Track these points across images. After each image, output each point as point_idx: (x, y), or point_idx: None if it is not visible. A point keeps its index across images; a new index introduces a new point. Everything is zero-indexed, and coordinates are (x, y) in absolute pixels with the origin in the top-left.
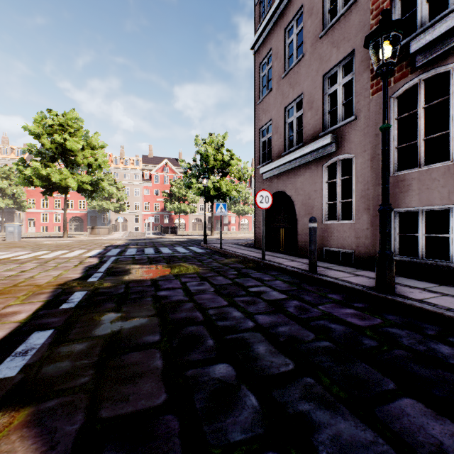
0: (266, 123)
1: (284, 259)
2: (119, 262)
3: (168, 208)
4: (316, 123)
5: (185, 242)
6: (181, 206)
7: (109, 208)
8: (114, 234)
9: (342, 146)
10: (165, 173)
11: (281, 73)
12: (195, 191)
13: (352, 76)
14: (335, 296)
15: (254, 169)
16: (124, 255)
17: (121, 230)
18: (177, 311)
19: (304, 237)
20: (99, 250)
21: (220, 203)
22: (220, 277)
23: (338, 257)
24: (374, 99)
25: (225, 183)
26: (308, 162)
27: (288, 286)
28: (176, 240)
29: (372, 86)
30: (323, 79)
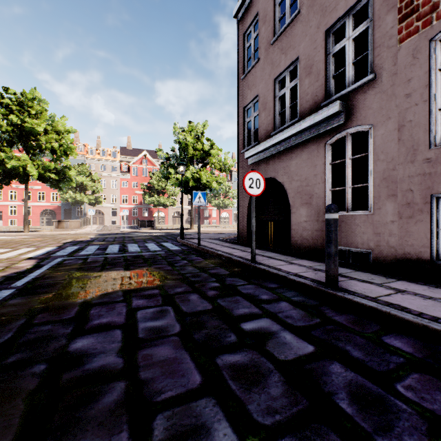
0: (252, 100)
1: (280, 261)
2: (59, 268)
3: (147, 201)
4: (316, 92)
5: (160, 237)
6: (161, 199)
7: (83, 201)
8: (86, 228)
9: (353, 116)
10: (144, 165)
11: (270, 38)
12: (173, 182)
13: (367, 24)
14: (400, 345)
15: (237, 153)
16: (76, 256)
17: (97, 224)
18: (76, 425)
19: (300, 233)
20: (52, 247)
21: (199, 191)
22: (195, 296)
23: (348, 257)
24: (403, 47)
25: (206, 174)
26: (305, 141)
27: (304, 317)
28: (152, 235)
29: (400, 30)
30: (325, 36)
